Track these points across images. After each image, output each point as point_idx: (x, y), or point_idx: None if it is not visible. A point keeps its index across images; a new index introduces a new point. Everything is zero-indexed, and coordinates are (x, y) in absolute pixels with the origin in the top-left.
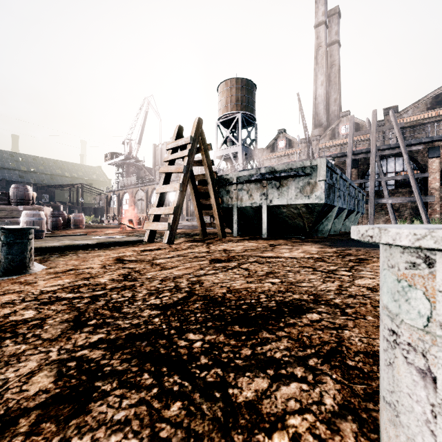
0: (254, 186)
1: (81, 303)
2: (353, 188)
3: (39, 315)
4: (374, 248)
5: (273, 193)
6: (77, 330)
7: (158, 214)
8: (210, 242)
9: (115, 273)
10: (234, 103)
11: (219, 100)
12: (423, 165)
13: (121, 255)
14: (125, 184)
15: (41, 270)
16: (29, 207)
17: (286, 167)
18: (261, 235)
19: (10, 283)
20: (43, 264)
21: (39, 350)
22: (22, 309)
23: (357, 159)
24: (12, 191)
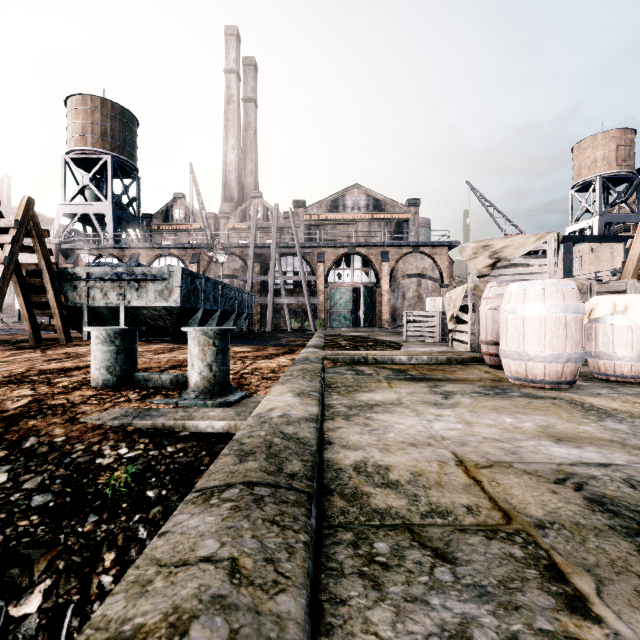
0: (110, 284)
1: None
2: (231, 290)
3: None
4: None
5: (132, 293)
6: None
7: None
8: (48, 348)
9: None
10: (99, 136)
11: (69, 121)
12: (314, 268)
13: None
14: None
15: None
16: None
17: (145, 269)
18: None
19: None
20: None
21: None
22: None
23: (260, 253)
24: None
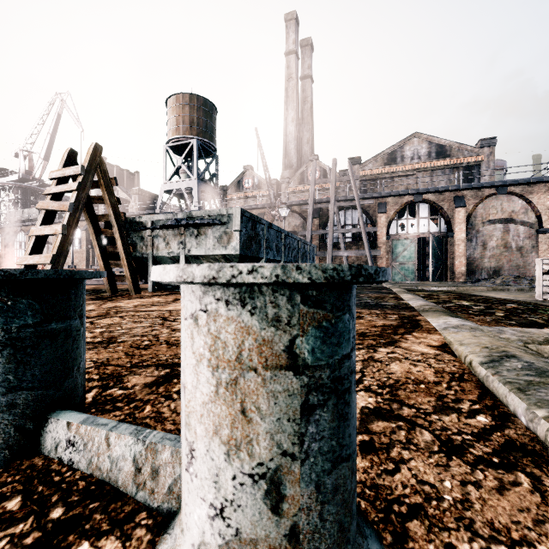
0: (171, 232)
1: None
2: (294, 240)
3: None
4: None
5: (192, 241)
6: None
7: (30, 264)
8: (113, 300)
9: None
10: (188, 125)
11: (168, 118)
12: (374, 219)
13: None
14: (19, 218)
15: None
16: None
17: (203, 214)
18: None
19: None
20: None
21: None
22: None
23: (319, 208)
24: None
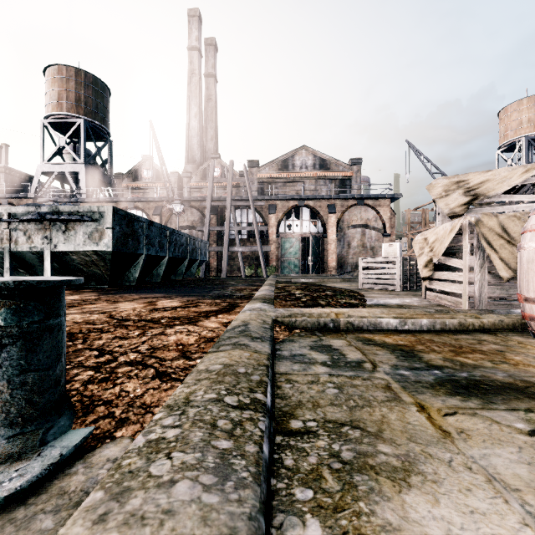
0: (34, 226)
1: None
2: (182, 236)
3: None
4: (143, 293)
5: (59, 236)
6: None
7: None
8: None
9: None
10: (73, 102)
11: (47, 89)
12: (266, 219)
13: None
14: None
15: None
16: None
17: (72, 209)
18: None
19: None
20: None
21: None
22: None
23: (217, 205)
24: None
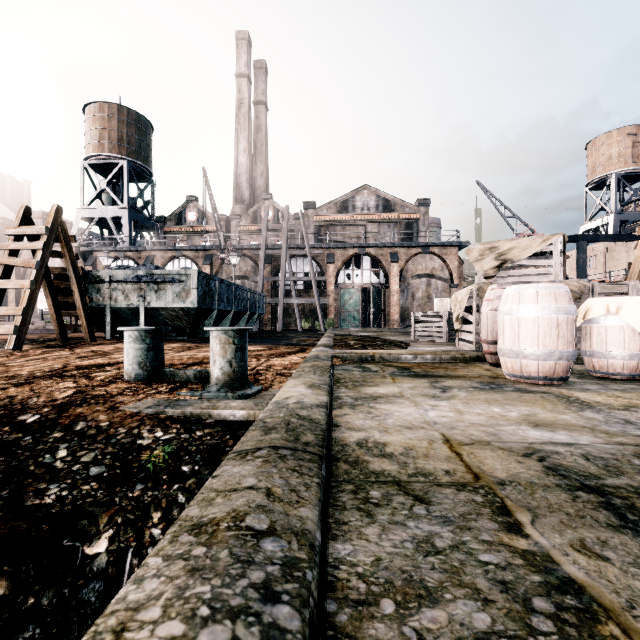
0: (131, 287)
1: None
2: (244, 291)
3: None
4: None
5: (152, 295)
6: None
7: None
8: (75, 347)
9: None
10: (115, 141)
11: (87, 128)
12: (324, 268)
13: None
14: None
15: None
16: None
17: (164, 272)
18: None
19: None
20: None
21: None
22: None
23: (271, 254)
24: None
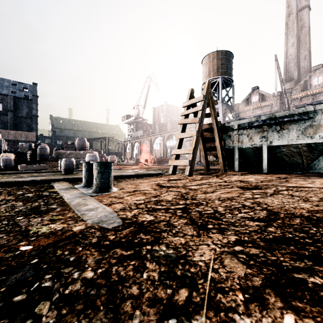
0: (254, 130)
1: (178, 212)
2: None
3: (159, 219)
4: None
5: (273, 135)
6: (207, 231)
7: (179, 154)
8: (218, 175)
9: (171, 194)
10: (215, 70)
11: (203, 70)
12: None
13: (158, 183)
14: (135, 135)
15: (117, 190)
16: (86, 152)
17: (287, 113)
18: (256, 171)
19: (108, 197)
20: (113, 186)
21: (198, 243)
22: (139, 214)
23: None
24: (77, 142)
